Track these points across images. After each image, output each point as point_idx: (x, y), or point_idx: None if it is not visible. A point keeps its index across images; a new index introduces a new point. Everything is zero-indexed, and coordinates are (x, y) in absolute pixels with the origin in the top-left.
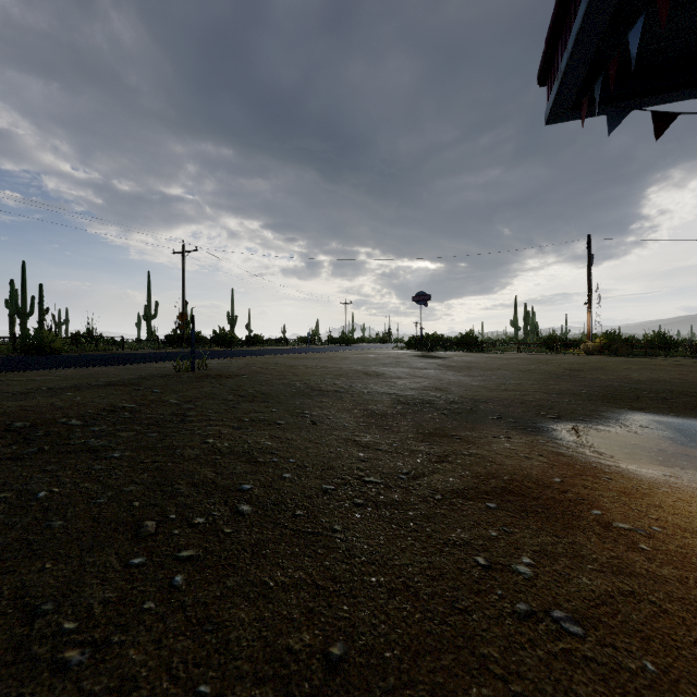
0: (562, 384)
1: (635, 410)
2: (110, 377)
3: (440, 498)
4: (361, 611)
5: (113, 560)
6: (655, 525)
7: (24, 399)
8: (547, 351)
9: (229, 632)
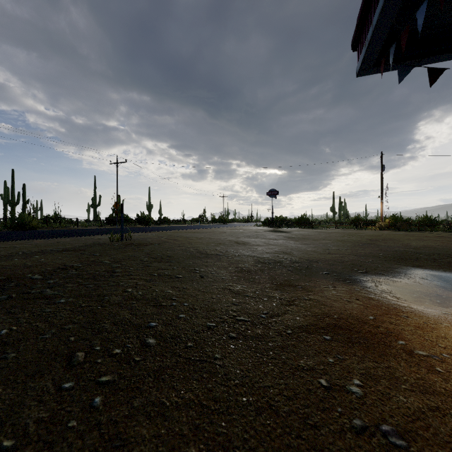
0: (366, 250)
1: (416, 267)
2: (66, 245)
3: (290, 332)
4: (235, 427)
5: (49, 385)
6: (444, 352)
7: (5, 260)
8: (354, 227)
9: (132, 448)
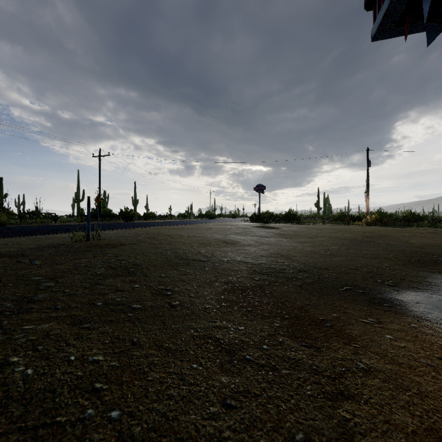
0: (369, 249)
1: None
2: (12, 247)
3: None
4: None
5: None
6: None
7: None
8: (341, 223)
9: None
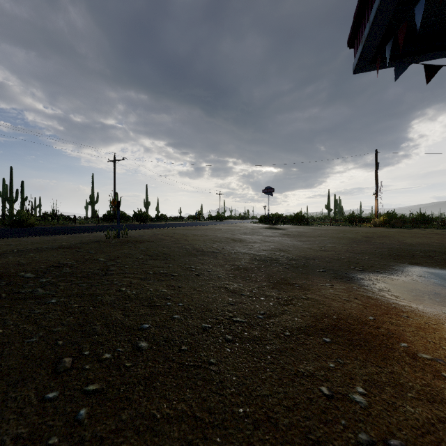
0: (362, 247)
1: (413, 264)
2: (62, 242)
3: (289, 334)
4: (231, 443)
5: (32, 395)
6: None
7: None
8: (349, 224)
9: None
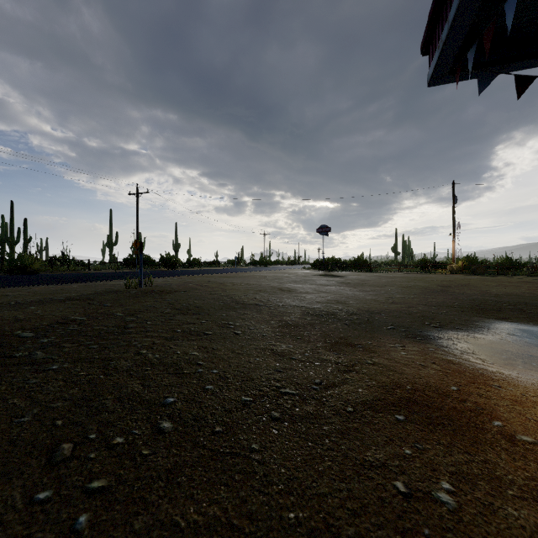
0: (437, 298)
1: (500, 319)
2: (71, 292)
3: (352, 410)
4: None
5: (17, 495)
6: None
7: None
8: (421, 271)
9: None
